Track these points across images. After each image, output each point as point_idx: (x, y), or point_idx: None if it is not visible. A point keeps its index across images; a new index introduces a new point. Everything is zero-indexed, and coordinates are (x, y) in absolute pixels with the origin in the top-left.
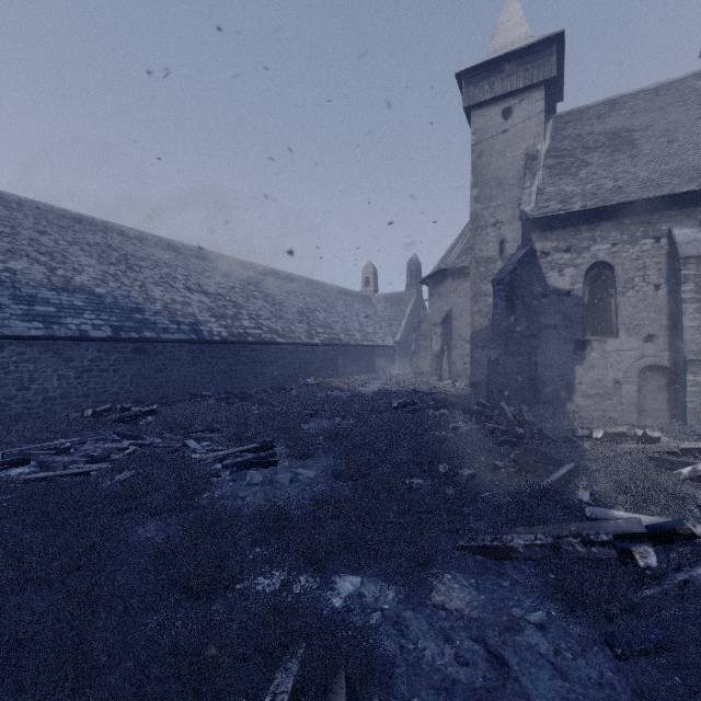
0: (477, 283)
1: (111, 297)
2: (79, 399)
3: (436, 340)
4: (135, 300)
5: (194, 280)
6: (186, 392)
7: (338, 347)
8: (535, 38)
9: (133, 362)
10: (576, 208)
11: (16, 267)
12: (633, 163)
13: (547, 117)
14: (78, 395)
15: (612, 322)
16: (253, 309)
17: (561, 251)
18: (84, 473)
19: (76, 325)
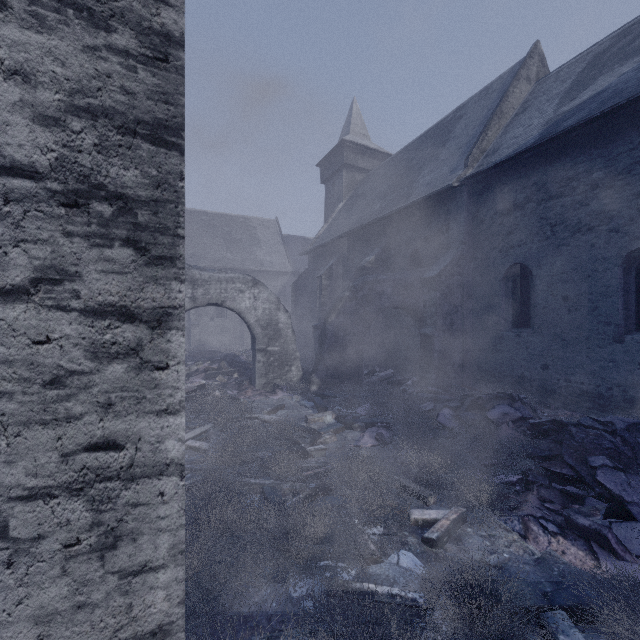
0: None
1: None
2: None
3: None
4: None
5: None
6: None
7: None
8: None
9: None
10: None
11: None
12: None
13: None
14: None
15: None
16: None
17: None
18: None
19: None
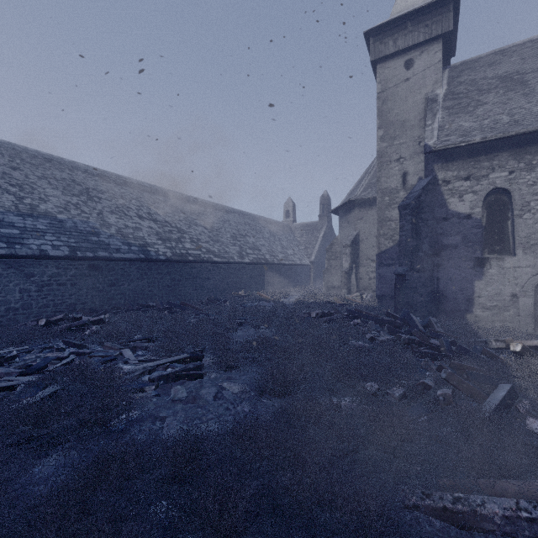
0: (382, 210)
1: (71, 222)
2: (39, 309)
3: (346, 259)
4: (92, 225)
5: (145, 210)
6: (136, 303)
7: (265, 266)
8: None
9: (88, 277)
10: (477, 140)
11: None
12: (527, 100)
13: (442, 68)
14: (38, 306)
15: (509, 242)
16: (194, 234)
17: (461, 179)
18: (12, 387)
19: (36, 246)
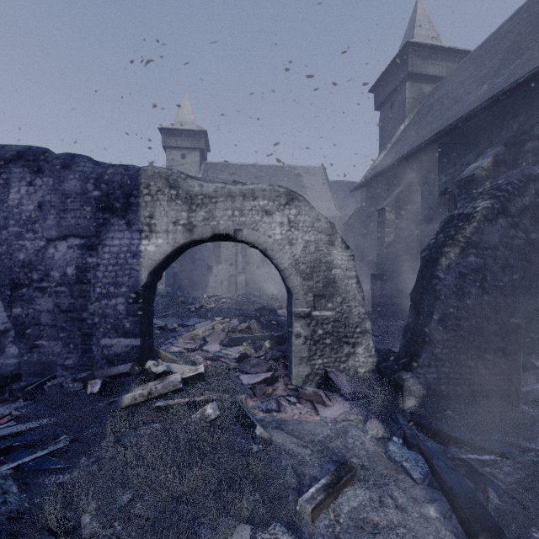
0: None
1: None
2: None
3: None
4: None
5: None
6: None
7: None
8: (195, 127)
9: None
10: None
11: None
12: None
13: (202, 162)
14: None
15: (221, 258)
16: None
17: None
18: None
19: None
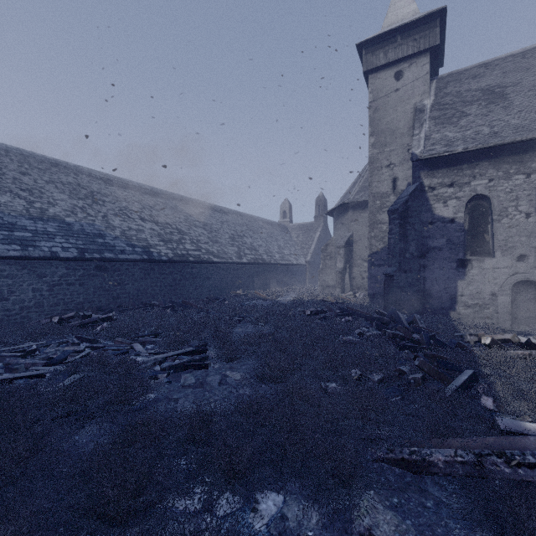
0: (373, 213)
1: (78, 225)
2: (50, 307)
3: (340, 259)
4: (98, 228)
5: (147, 212)
6: (139, 302)
7: (262, 265)
8: (421, 14)
9: (95, 277)
10: (459, 150)
11: (1, 201)
12: (506, 113)
13: (431, 79)
14: (49, 305)
15: (489, 244)
16: (194, 235)
17: (445, 186)
18: (40, 375)
19: (48, 248)
